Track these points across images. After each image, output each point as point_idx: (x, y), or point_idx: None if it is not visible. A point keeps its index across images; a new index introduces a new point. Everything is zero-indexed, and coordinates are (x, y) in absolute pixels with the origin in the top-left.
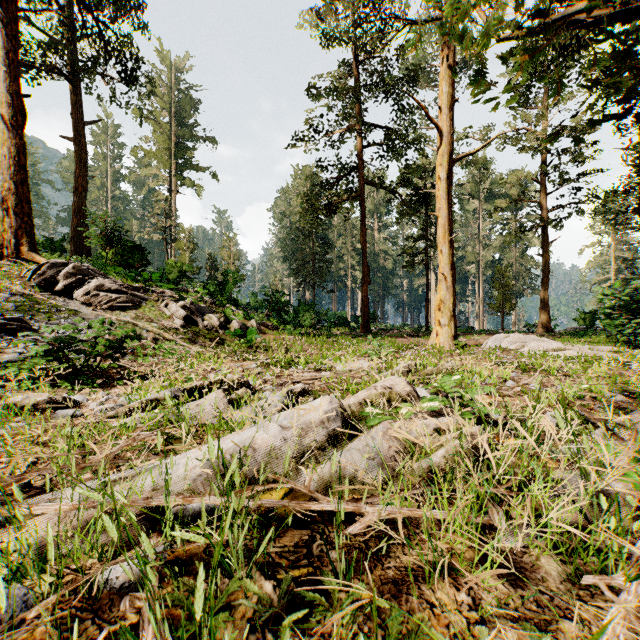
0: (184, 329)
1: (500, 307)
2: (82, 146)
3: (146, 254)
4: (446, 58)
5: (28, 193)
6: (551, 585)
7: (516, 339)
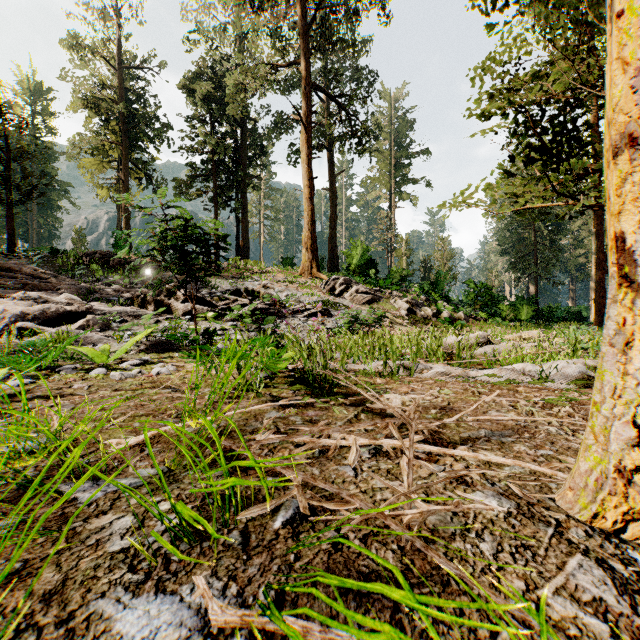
0: (407, 317)
1: None
2: (334, 192)
3: (376, 265)
4: None
5: (315, 237)
6: None
7: None
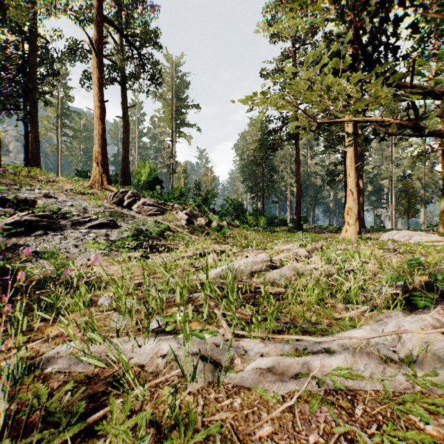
0: (187, 226)
1: (406, 212)
2: (126, 121)
3: (161, 182)
4: (352, 45)
5: (106, 153)
6: (337, 308)
7: (405, 234)
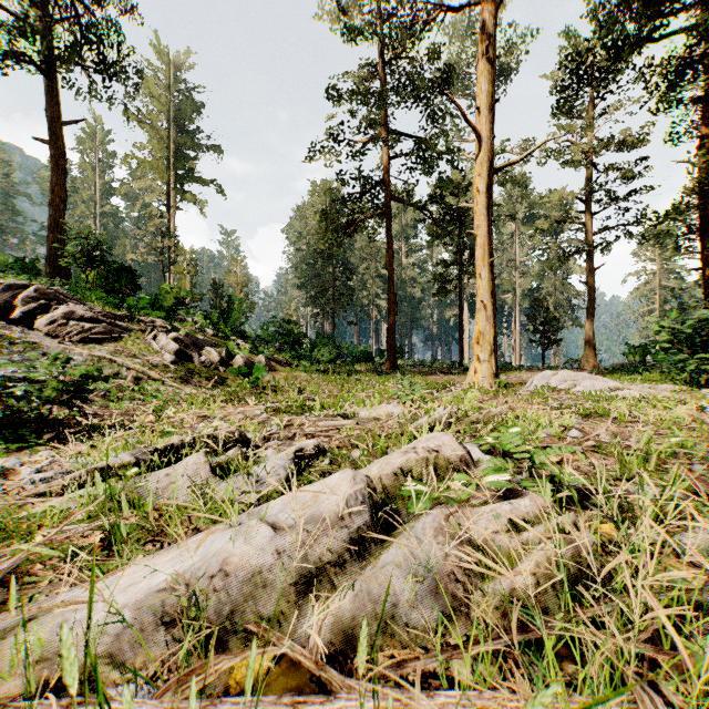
0: (175, 366)
1: (541, 340)
2: (60, 150)
3: (136, 277)
4: (486, 52)
5: None
6: None
7: (566, 377)
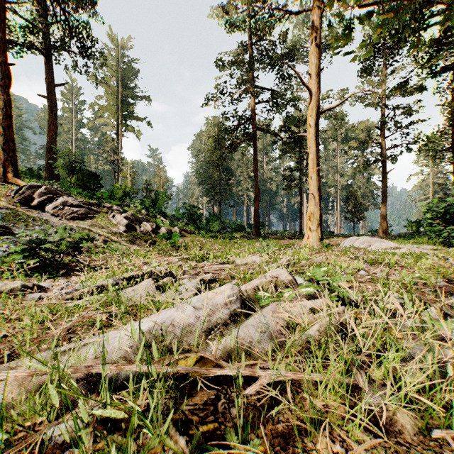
0: (126, 233)
1: (352, 218)
2: (53, 102)
3: (99, 179)
4: (315, 39)
5: (13, 135)
6: (407, 437)
7: (364, 240)
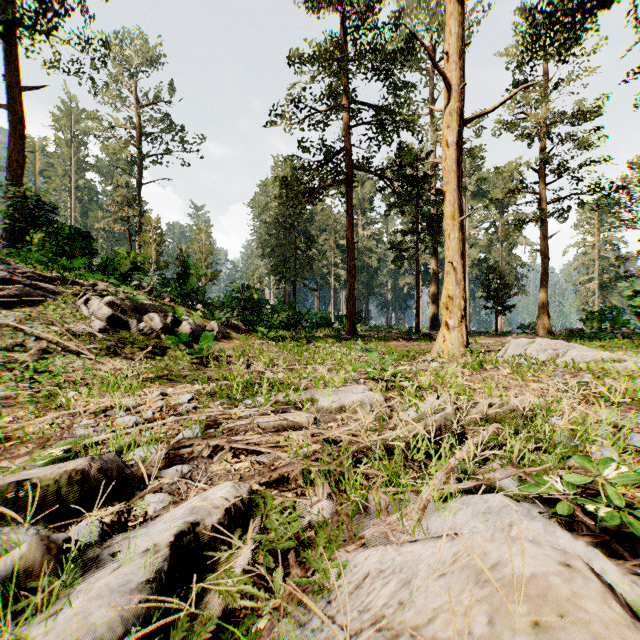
0: (104, 335)
1: (494, 307)
2: (18, 115)
3: (92, 242)
4: None
5: None
6: None
7: (544, 345)
